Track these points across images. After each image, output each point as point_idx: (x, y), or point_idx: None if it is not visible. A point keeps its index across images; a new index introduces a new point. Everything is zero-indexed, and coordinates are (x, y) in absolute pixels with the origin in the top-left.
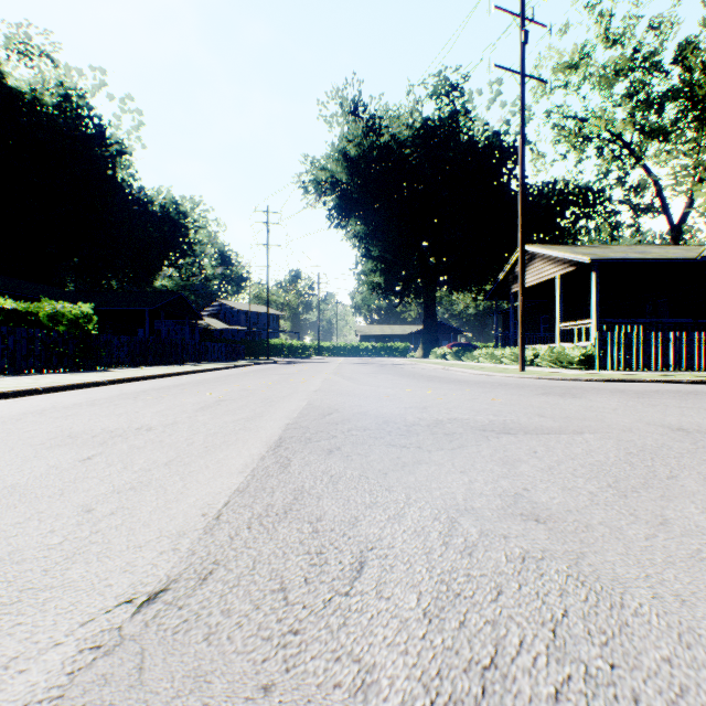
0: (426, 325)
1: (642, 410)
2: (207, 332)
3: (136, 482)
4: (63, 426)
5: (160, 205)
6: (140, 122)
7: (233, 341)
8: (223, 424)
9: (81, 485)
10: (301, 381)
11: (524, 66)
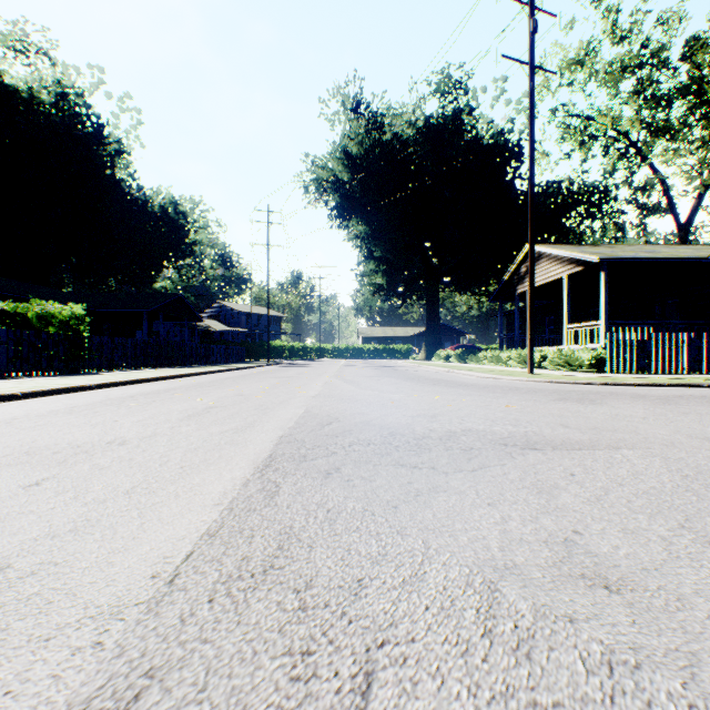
0: (429, 327)
1: (675, 419)
2: (207, 334)
3: (81, 520)
4: (25, 439)
5: (159, 205)
6: (139, 121)
7: (233, 343)
8: (208, 436)
9: (9, 526)
10: (300, 384)
11: (533, 57)
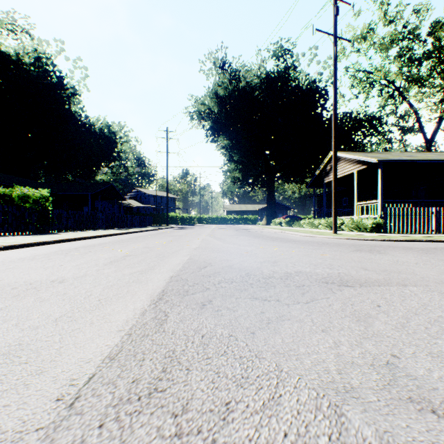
0: (268, 204)
1: (438, 264)
2: (129, 208)
3: (14, 345)
4: None
5: (99, 128)
6: (86, 75)
7: (145, 214)
8: (121, 276)
9: None
10: (187, 240)
11: (336, 30)
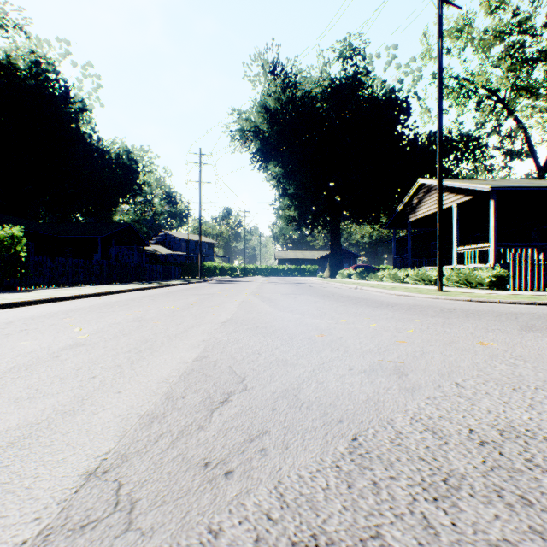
0: (332, 251)
1: None
2: (155, 256)
3: None
4: None
5: (115, 153)
6: (99, 85)
7: (174, 264)
8: None
9: None
10: (216, 304)
11: None
